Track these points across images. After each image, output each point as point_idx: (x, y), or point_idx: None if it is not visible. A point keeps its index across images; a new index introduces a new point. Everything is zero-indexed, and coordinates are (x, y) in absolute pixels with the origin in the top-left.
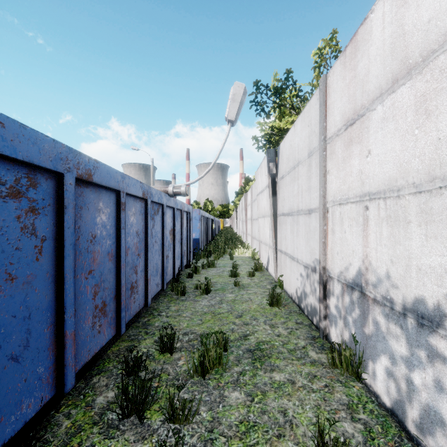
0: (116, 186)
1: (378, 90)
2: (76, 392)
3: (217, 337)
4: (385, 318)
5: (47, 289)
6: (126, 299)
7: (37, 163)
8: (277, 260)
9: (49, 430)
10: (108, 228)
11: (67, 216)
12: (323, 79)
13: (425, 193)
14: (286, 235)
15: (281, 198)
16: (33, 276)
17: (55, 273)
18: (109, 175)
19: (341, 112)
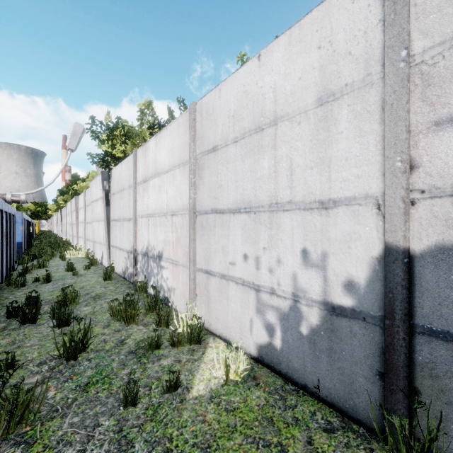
0: None
1: (151, 174)
2: None
3: None
4: (153, 262)
5: None
6: None
7: None
8: (110, 253)
9: None
10: None
11: None
12: (135, 151)
13: (160, 216)
14: (116, 234)
15: (113, 208)
16: None
17: None
18: None
19: (142, 174)
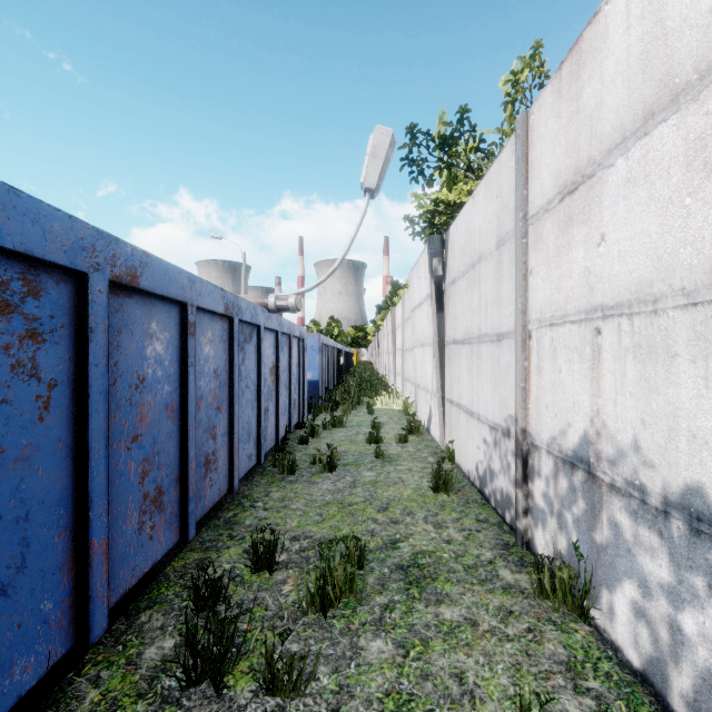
0: (181, 295)
1: (618, 132)
2: (111, 639)
3: (347, 545)
4: (630, 518)
5: (58, 469)
6: (196, 481)
7: (40, 255)
8: (445, 417)
9: (63, 707)
10: (166, 365)
11: (94, 346)
12: (522, 118)
13: (704, 305)
14: (459, 376)
15: (451, 315)
16: (34, 448)
17: (73, 441)
18: (167, 277)
19: (554, 172)
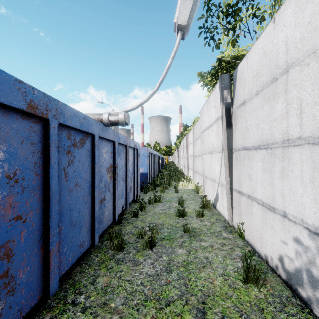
0: None
1: None
2: None
3: None
4: None
5: None
6: None
7: None
8: (232, 202)
9: None
10: None
11: None
12: None
13: None
14: (251, 174)
15: (239, 128)
16: None
17: None
18: None
19: None
